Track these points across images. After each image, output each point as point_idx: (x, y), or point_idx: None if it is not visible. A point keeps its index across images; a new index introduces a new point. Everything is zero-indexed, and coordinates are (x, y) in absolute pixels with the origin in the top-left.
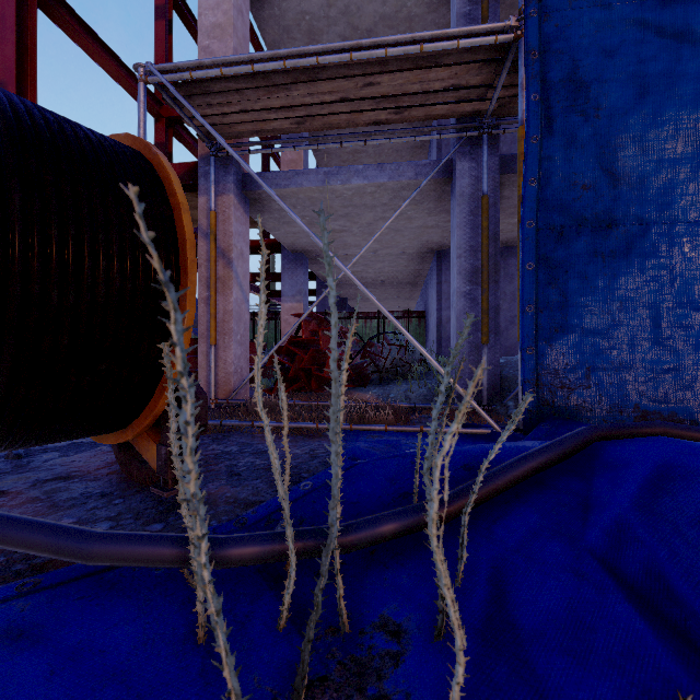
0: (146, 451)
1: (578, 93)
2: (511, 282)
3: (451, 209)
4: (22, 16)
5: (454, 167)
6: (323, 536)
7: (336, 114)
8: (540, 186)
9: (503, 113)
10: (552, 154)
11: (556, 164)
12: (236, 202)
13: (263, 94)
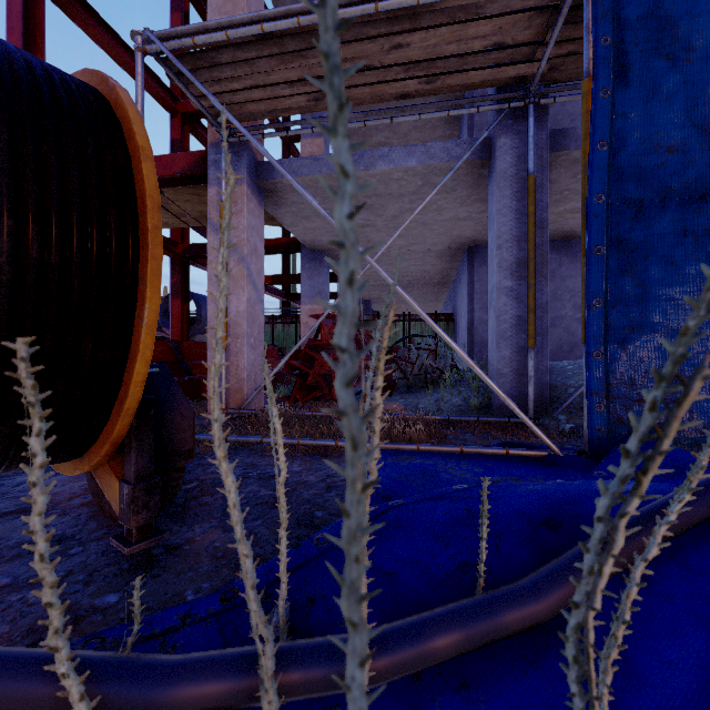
0: (107, 487)
1: (661, 32)
2: (551, 280)
3: (489, 194)
4: (29, 5)
5: (493, 146)
6: (336, 662)
7: (358, 86)
8: (612, 150)
9: (554, 77)
10: (628, 110)
11: (632, 122)
12: (249, 193)
13: (275, 64)
